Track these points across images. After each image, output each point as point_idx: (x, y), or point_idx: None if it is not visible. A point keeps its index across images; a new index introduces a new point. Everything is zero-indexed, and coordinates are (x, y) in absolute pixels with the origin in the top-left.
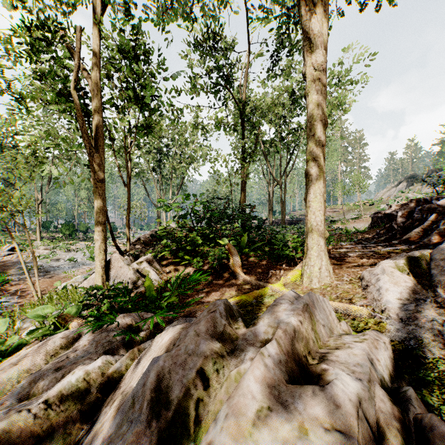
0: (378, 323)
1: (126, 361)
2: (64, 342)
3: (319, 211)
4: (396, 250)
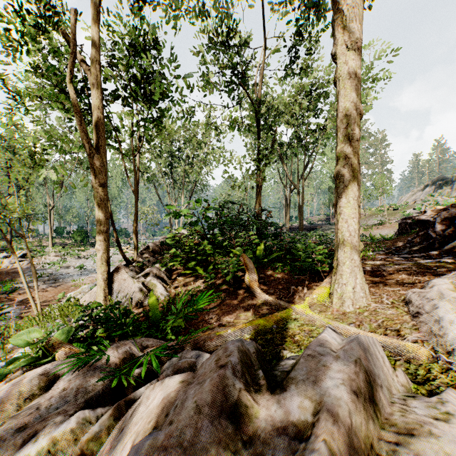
0: (445, 371)
1: (109, 422)
2: (43, 380)
3: (352, 219)
4: (440, 263)
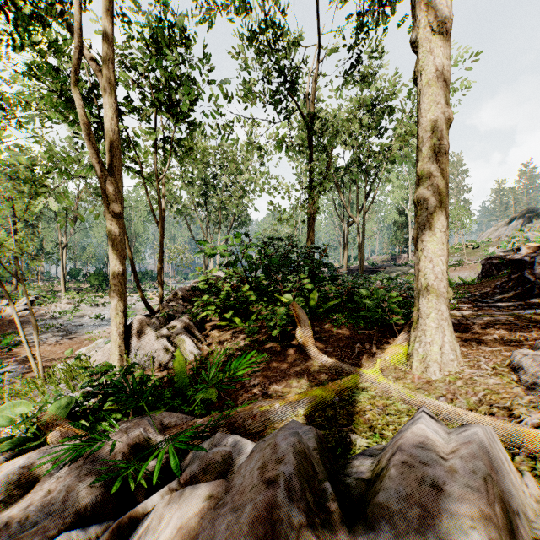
0: None
1: None
2: (25, 475)
3: (439, 257)
4: None
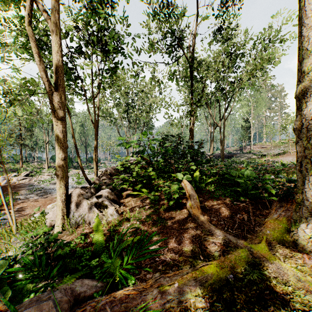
0: None
1: None
2: None
3: None
4: None
